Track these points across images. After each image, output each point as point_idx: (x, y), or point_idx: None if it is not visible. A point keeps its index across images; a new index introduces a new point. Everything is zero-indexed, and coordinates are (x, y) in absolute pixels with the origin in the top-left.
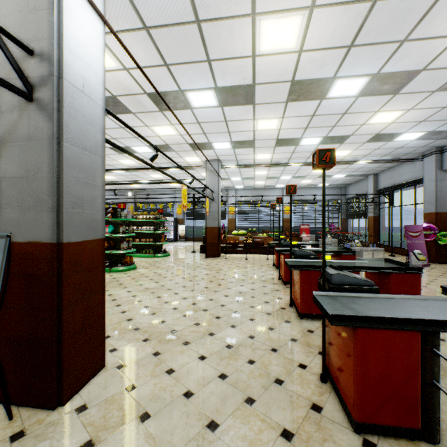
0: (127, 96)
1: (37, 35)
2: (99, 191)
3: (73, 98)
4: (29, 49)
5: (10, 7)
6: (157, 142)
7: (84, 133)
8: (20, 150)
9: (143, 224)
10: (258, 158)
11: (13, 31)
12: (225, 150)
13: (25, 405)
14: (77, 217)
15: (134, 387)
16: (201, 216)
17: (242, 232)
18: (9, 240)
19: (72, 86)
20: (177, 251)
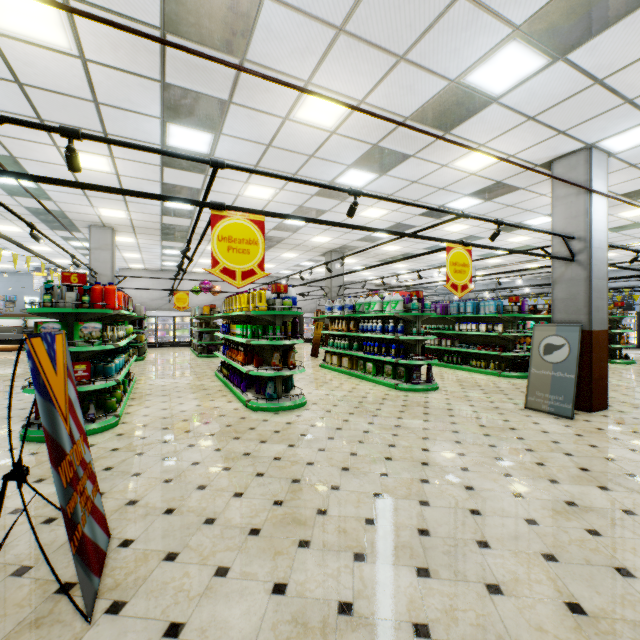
0: None
1: (576, 229)
2: (605, 301)
3: (595, 255)
4: (573, 237)
5: (559, 218)
6: (619, 224)
7: (599, 270)
8: (565, 285)
9: None
10: None
11: (561, 229)
12: None
13: None
14: (596, 317)
15: (637, 418)
16: None
17: None
18: (581, 327)
19: (594, 249)
20: None
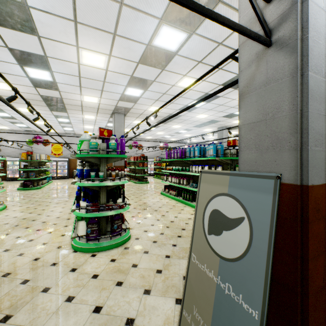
0: None
1: None
2: None
3: (315, 19)
4: None
5: None
6: None
7: (323, 58)
8: (257, 97)
9: None
10: None
11: None
12: None
13: None
14: (317, 156)
15: None
16: None
17: None
18: (278, 182)
19: (313, 6)
20: None
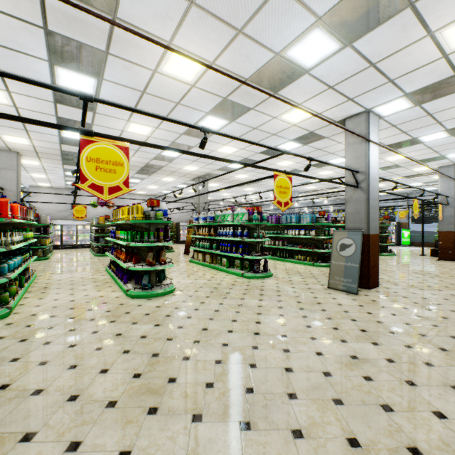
0: None
1: (360, 166)
2: (377, 215)
3: (371, 183)
4: (358, 171)
5: (349, 158)
6: (386, 165)
7: (373, 194)
8: (353, 204)
9: None
10: None
11: (350, 165)
12: None
13: None
14: (372, 225)
15: (396, 292)
16: (432, 219)
17: None
18: (362, 232)
19: (371, 179)
20: (402, 253)
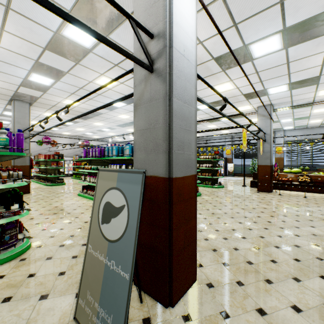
0: (198, 66)
1: (155, 22)
2: (193, 136)
3: (178, 62)
4: (151, 33)
5: (139, 11)
6: (216, 99)
7: (184, 89)
8: (145, 110)
9: (203, 162)
10: (319, 95)
11: None
12: (280, 93)
13: (148, 294)
14: (180, 157)
15: (227, 315)
16: (247, 155)
17: (295, 170)
18: (144, 175)
19: (177, 53)
20: (229, 184)
